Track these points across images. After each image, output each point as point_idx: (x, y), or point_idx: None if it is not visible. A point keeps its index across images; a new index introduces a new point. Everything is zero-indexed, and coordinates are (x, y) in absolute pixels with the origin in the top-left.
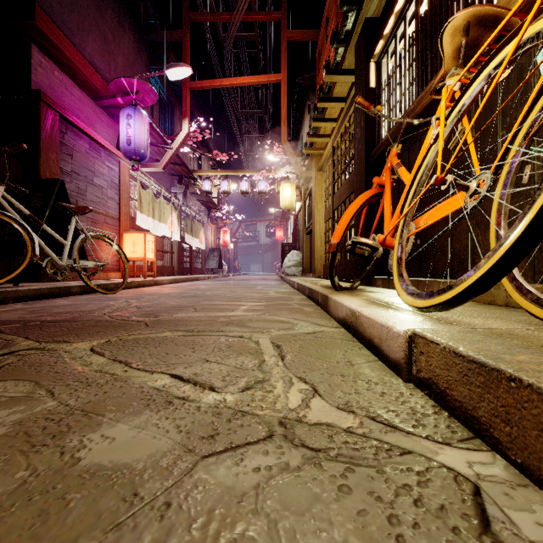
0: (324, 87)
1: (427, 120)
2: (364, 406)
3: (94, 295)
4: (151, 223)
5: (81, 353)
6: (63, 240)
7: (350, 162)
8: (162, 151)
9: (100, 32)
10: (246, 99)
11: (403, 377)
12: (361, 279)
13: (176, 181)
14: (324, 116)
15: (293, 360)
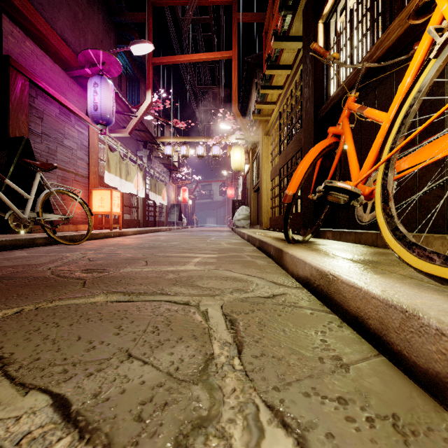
0: (272, 56)
1: (389, 63)
2: None
3: (58, 246)
4: (118, 182)
5: None
6: (26, 194)
7: (297, 123)
8: (128, 119)
9: (70, 10)
10: (202, 76)
11: None
12: (312, 232)
13: (141, 146)
14: (271, 84)
15: (255, 353)
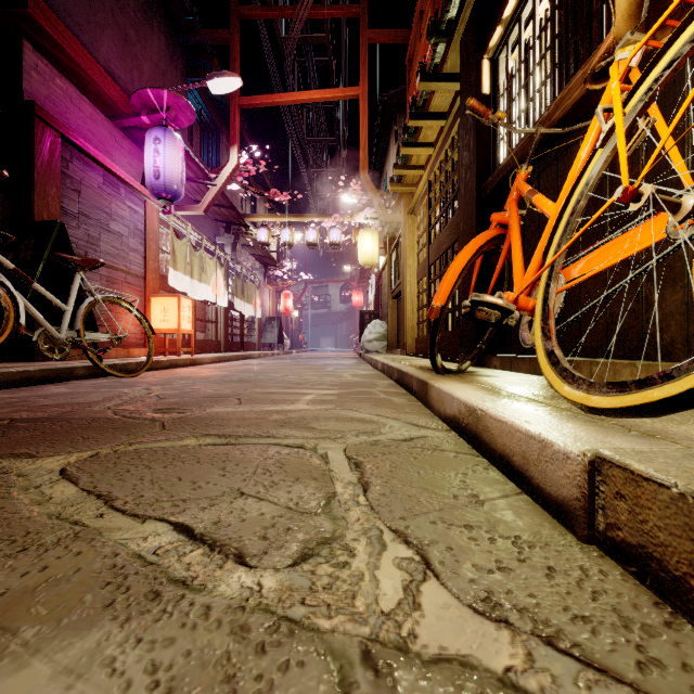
0: (418, 100)
1: (571, 130)
2: (524, 606)
3: (106, 379)
4: (188, 283)
5: (43, 478)
6: (62, 304)
7: (454, 199)
8: (203, 189)
9: (119, 29)
10: (314, 123)
11: (577, 533)
12: (471, 358)
13: (222, 229)
14: (417, 140)
15: (383, 491)
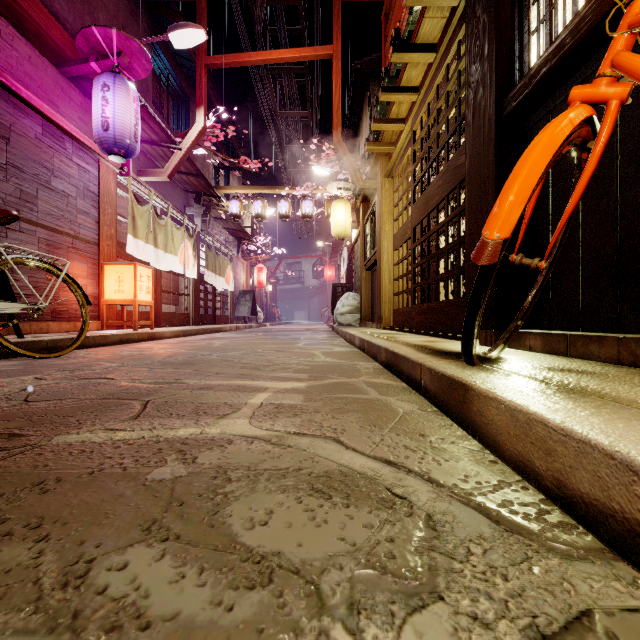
0: (402, 30)
1: None
2: None
3: (16, 361)
4: (151, 253)
5: None
6: None
7: (449, 140)
8: (169, 154)
9: None
10: (286, 95)
11: None
12: (507, 336)
13: (192, 200)
14: (399, 84)
15: None
